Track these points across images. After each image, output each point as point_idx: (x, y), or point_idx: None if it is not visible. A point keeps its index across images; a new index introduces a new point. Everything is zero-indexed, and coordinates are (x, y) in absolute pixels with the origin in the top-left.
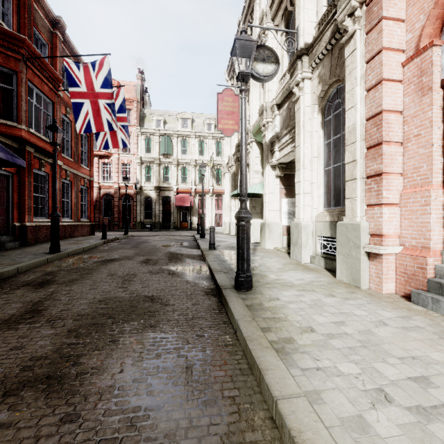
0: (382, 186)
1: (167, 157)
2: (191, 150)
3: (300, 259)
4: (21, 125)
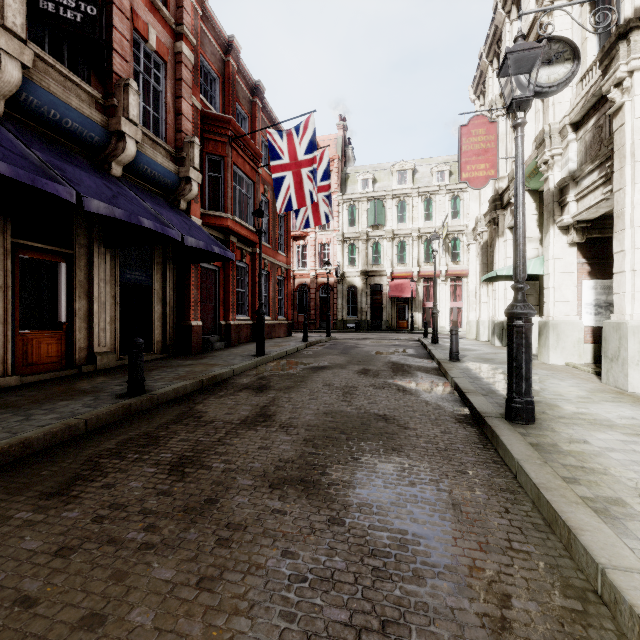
0: None
1: (377, 229)
2: (412, 214)
3: (623, 384)
4: (228, 215)
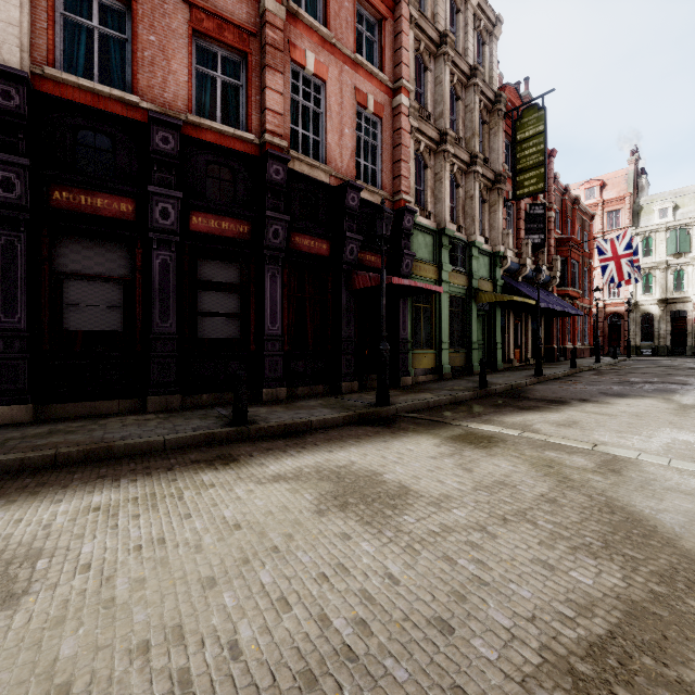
0: None
1: (679, 256)
2: None
3: None
4: (569, 288)
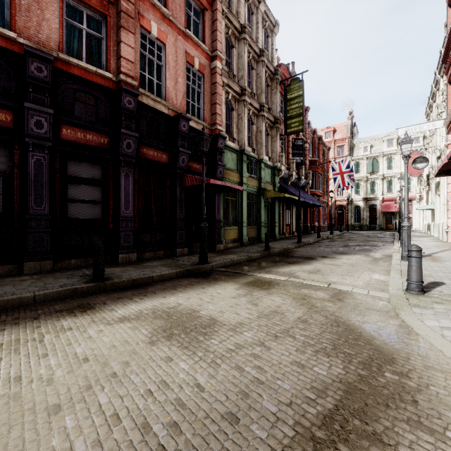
0: (447, 213)
1: (373, 174)
2: (396, 164)
3: (439, 238)
4: (316, 190)
